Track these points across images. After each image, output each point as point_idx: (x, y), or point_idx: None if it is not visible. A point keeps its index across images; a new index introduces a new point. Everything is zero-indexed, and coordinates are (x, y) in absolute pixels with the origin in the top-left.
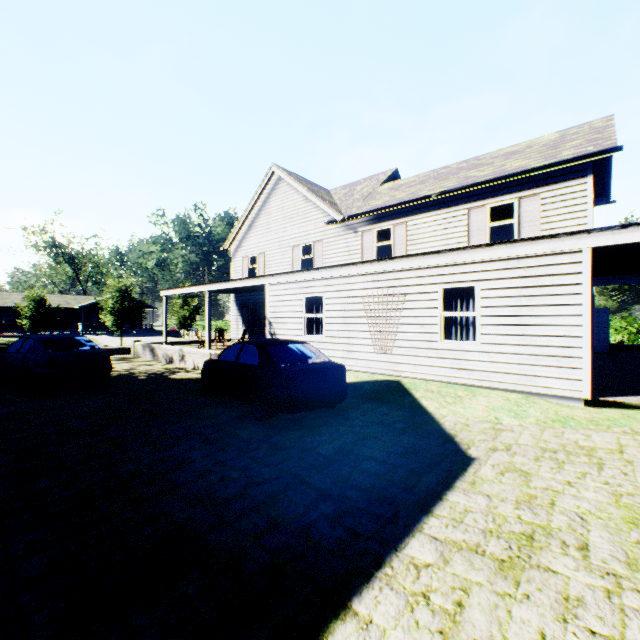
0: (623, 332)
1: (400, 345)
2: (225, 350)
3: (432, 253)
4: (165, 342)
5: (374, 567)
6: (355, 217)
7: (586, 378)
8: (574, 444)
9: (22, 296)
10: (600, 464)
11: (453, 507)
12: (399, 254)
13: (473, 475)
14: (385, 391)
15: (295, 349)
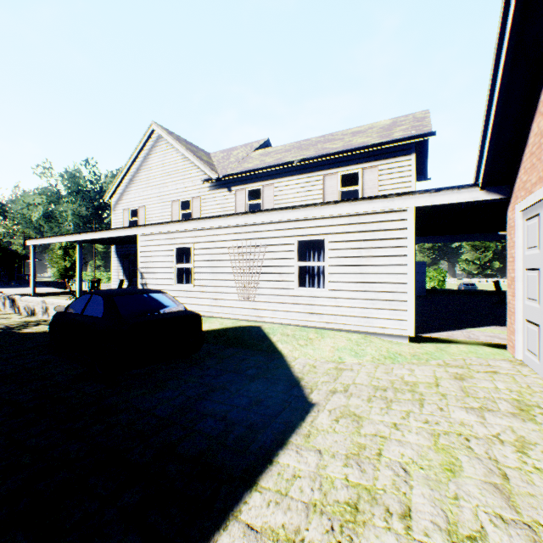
0: (435, 280)
1: (262, 293)
2: (74, 301)
3: (289, 208)
4: (33, 293)
5: None
6: (229, 177)
7: (410, 318)
8: (401, 380)
9: None
10: (421, 400)
11: (282, 473)
12: None
13: (310, 425)
14: (246, 336)
15: (148, 299)
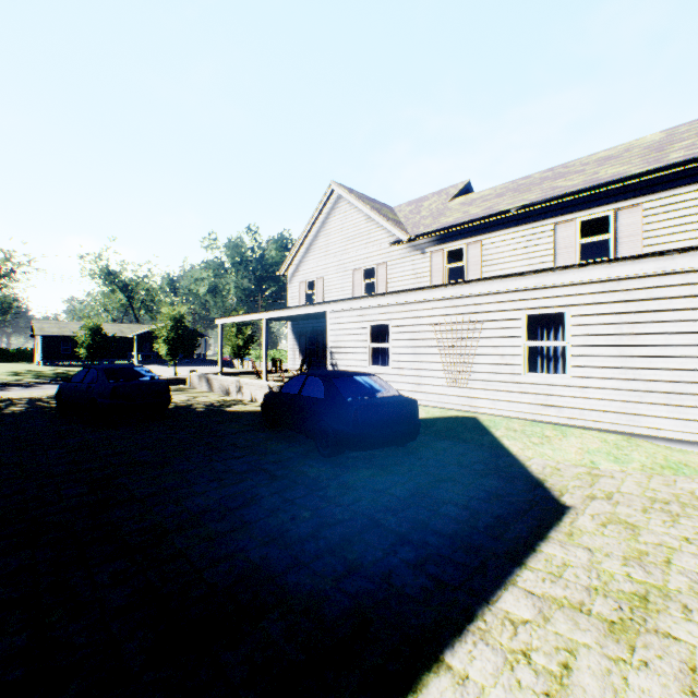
0: None
1: (477, 378)
2: (287, 382)
3: (514, 275)
4: (220, 373)
5: (465, 620)
6: (423, 236)
7: None
8: (690, 495)
9: (79, 325)
10: None
11: (549, 560)
12: (473, 276)
13: (569, 525)
14: (460, 429)
15: (362, 382)
